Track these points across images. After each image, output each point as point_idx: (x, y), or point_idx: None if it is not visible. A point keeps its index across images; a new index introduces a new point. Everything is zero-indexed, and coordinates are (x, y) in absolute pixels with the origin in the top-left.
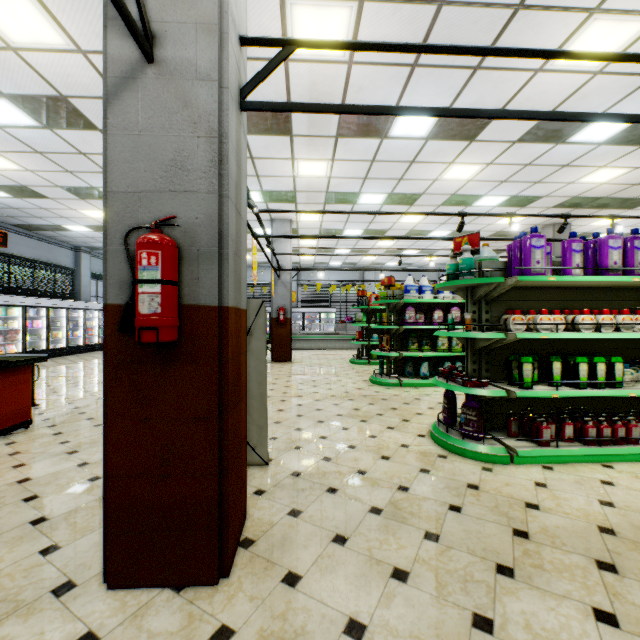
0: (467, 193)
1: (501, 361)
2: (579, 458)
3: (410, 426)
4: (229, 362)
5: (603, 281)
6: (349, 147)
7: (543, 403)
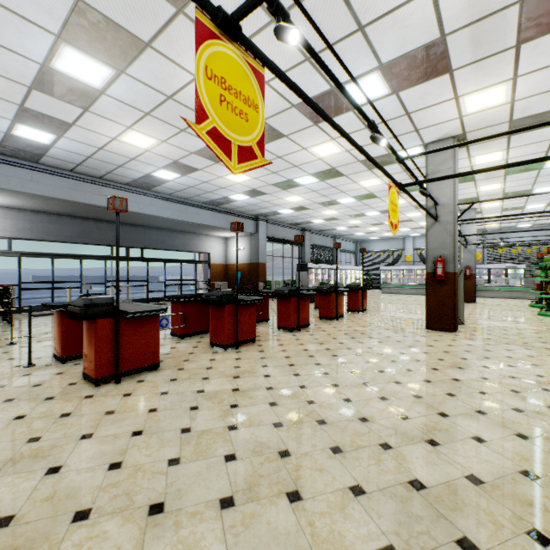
0: None
1: None
2: None
3: (544, 327)
4: (455, 285)
5: None
6: (515, 176)
7: None
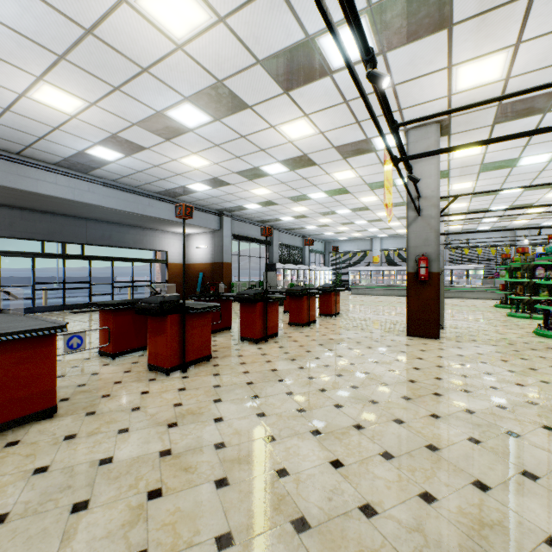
0: None
1: None
2: None
3: (522, 330)
4: (439, 286)
5: None
6: (488, 174)
7: None
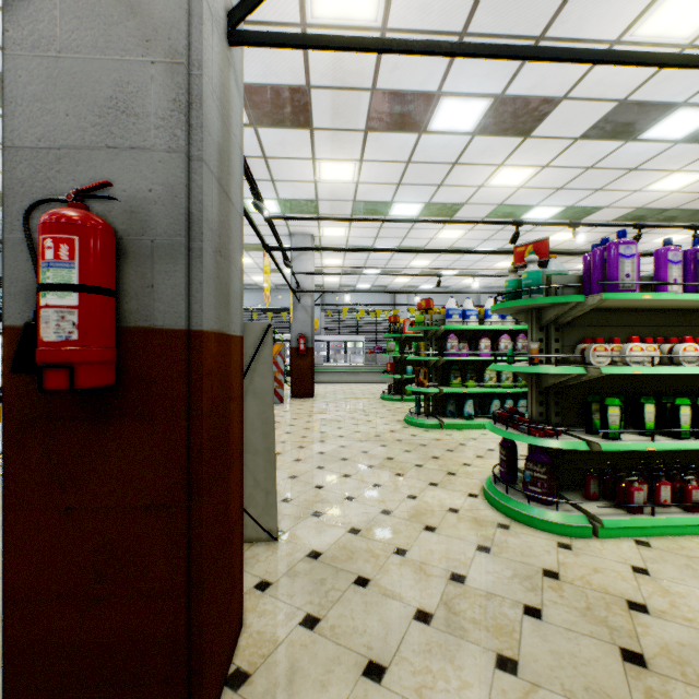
0: (516, 203)
1: (574, 402)
2: (681, 529)
3: (457, 482)
4: (204, 417)
5: None
6: (381, 144)
7: (627, 455)
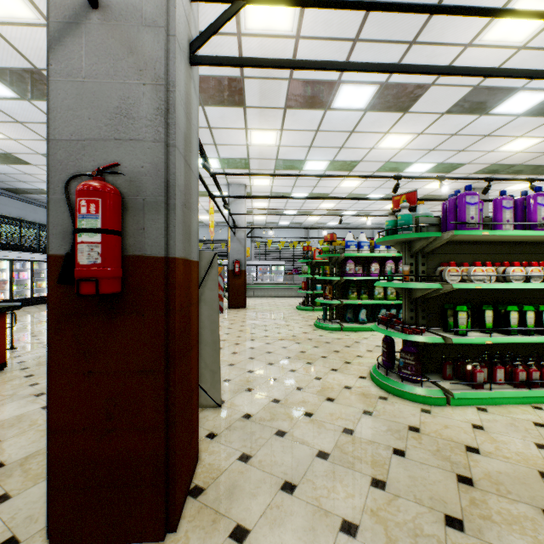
0: (399, 160)
1: (436, 309)
2: (510, 400)
3: (352, 368)
4: (176, 314)
5: (532, 235)
6: (296, 118)
7: (474, 348)
